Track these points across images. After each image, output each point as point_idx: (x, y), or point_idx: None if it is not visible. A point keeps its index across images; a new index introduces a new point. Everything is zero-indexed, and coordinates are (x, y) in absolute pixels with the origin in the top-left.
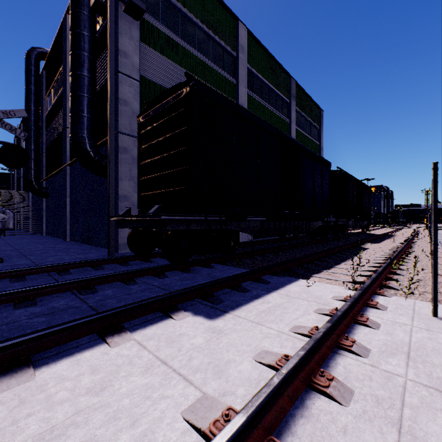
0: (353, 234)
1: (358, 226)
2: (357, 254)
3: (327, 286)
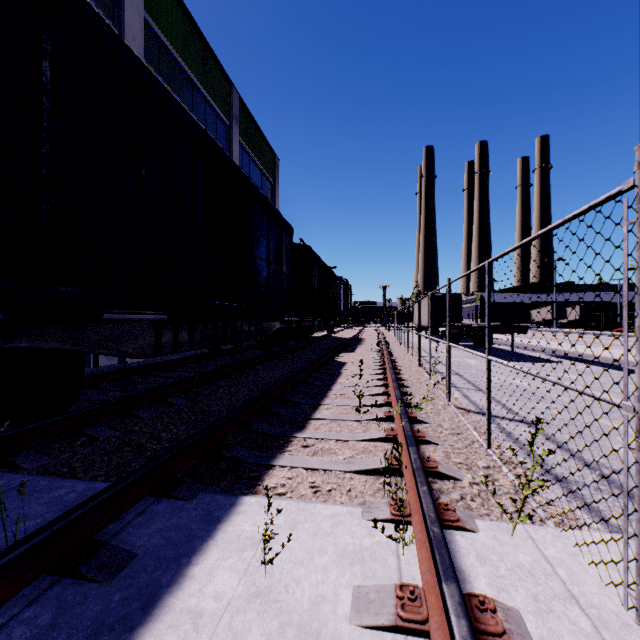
0: (319, 339)
1: (325, 328)
2: (337, 376)
3: (319, 522)
